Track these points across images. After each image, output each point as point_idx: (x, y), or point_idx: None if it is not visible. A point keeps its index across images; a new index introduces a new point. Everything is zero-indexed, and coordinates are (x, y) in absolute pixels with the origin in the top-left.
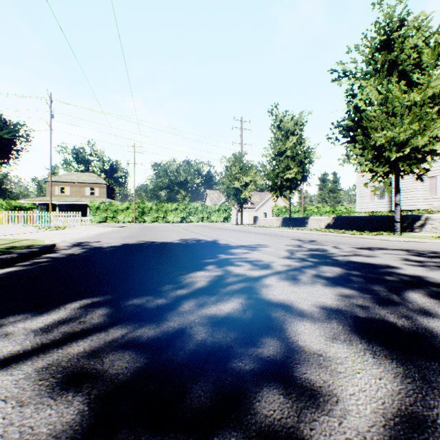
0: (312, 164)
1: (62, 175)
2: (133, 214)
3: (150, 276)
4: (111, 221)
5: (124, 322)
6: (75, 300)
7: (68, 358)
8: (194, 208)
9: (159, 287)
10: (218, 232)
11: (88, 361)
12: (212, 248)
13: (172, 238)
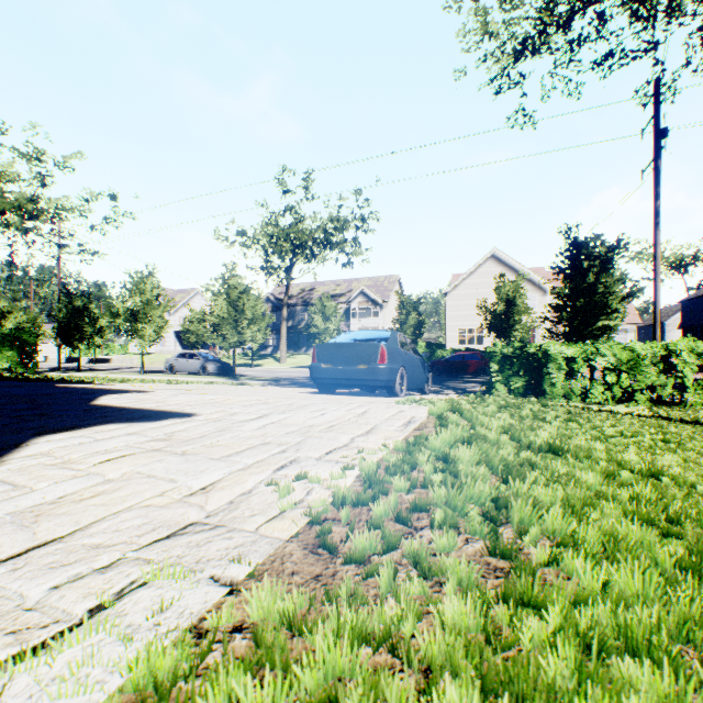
0: None
1: None
2: None
3: None
4: None
5: None
6: None
7: None
8: None
9: None
10: None
11: None
12: None
13: None
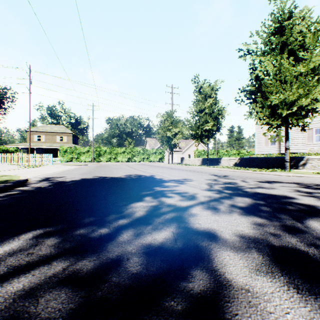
0: (224, 119)
1: (39, 127)
2: (92, 156)
3: (99, 206)
4: (75, 161)
5: (68, 254)
6: (30, 230)
7: (4, 298)
8: (137, 151)
9: (104, 217)
10: (155, 169)
11: (23, 302)
12: (149, 182)
13: (119, 174)
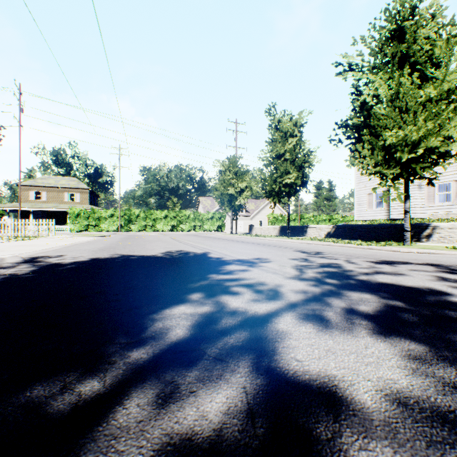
0: (312, 169)
1: (37, 179)
2: (118, 222)
3: (100, 316)
4: (93, 230)
5: None
6: None
7: None
8: (185, 216)
9: (102, 345)
10: (211, 242)
11: None
12: (201, 264)
13: (155, 251)
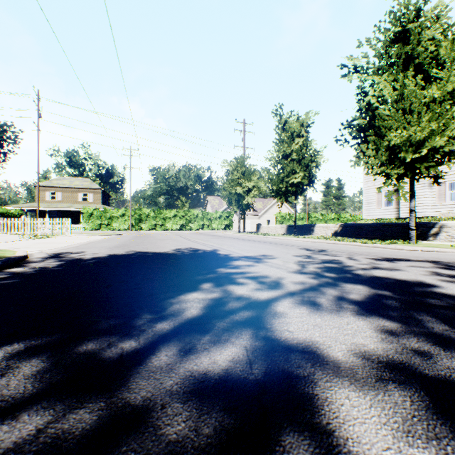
0: (319, 168)
1: (53, 180)
2: (129, 222)
3: (127, 299)
4: (105, 229)
5: (55, 395)
6: (2, 344)
7: None
8: (194, 215)
9: (132, 319)
10: (219, 240)
11: None
12: (210, 260)
13: (166, 248)
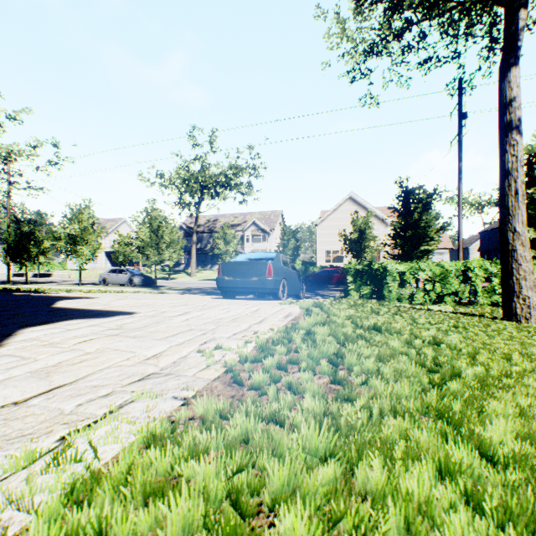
0: None
1: None
2: None
3: None
4: None
5: None
6: None
7: None
8: None
9: None
10: None
11: None
12: None
13: None
